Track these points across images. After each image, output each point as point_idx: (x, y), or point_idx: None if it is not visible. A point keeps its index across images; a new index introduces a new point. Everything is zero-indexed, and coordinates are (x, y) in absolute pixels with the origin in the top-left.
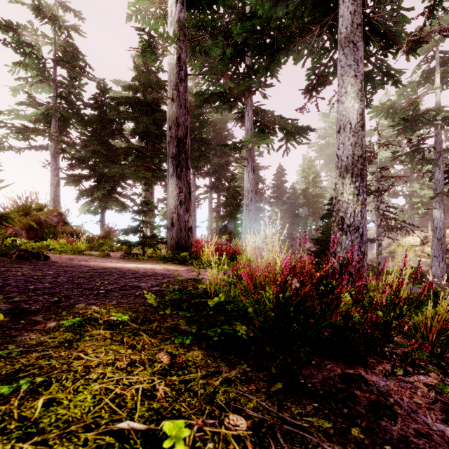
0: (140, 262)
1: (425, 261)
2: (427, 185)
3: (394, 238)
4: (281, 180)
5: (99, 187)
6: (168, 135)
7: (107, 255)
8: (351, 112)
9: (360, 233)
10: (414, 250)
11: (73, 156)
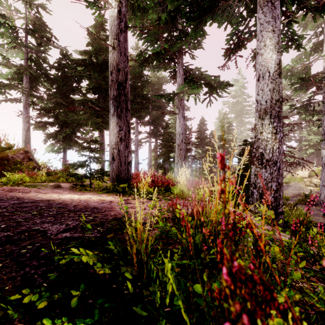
0: (84, 192)
1: (313, 189)
2: (313, 132)
3: (292, 172)
4: (203, 129)
5: (62, 132)
6: (109, 79)
7: (58, 186)
8: (270, 62)
9: (278, 166)
10: (303, 181)
11: (40, 107)
